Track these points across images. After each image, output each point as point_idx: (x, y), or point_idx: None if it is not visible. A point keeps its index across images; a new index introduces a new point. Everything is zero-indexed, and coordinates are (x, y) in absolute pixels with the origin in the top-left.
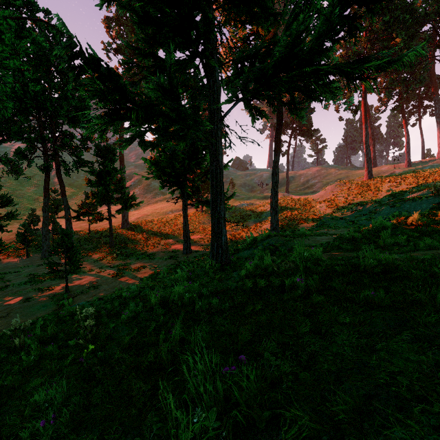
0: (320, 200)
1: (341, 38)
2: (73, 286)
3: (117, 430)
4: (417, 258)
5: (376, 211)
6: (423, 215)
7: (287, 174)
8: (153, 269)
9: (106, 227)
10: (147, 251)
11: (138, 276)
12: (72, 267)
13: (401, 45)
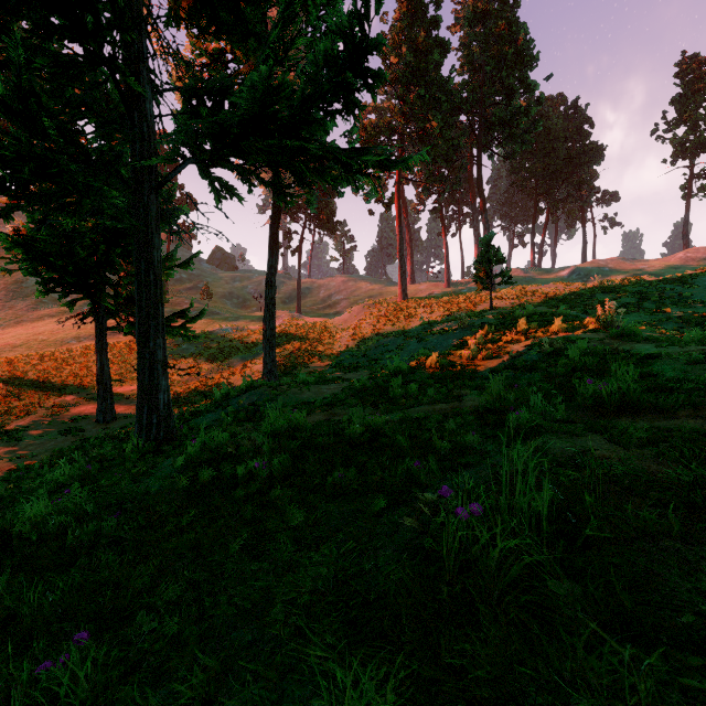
0: (343, 326)
1: (336, 110)
2: None
3: None
4: (409, 417)
5: (403, 346)
6: (444, 355)
7: (298, 283)
8: (18, 460)
9: None
10: (7, 424)
11: None
12: None
13: (437, 131)
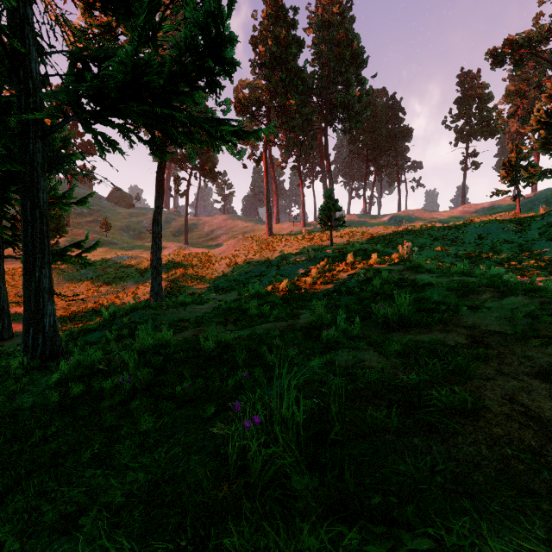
0: (222, 256)
1: (199, 87)
2: None
3: None
4: (254, 334)
5: (266, 273)
6: (293, 280)
7: (185, 220)
8: None
9: None
10: None
11: None
12: None
13: (295, 107)
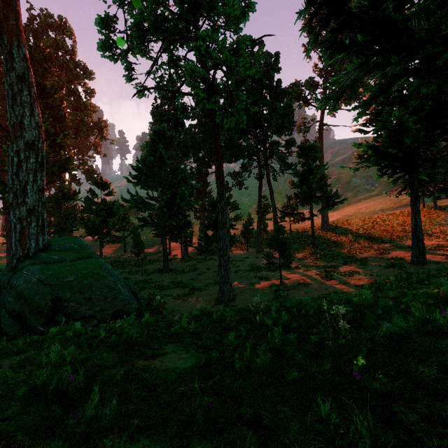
0: None
1: None
2: (284, 279)
3: None
4: None
5: None
6: None
7: None
8: (369, 276)
9: (305, 228)
10: (355, 255)
11: (351, 281)
12: (285, 261)
13: None
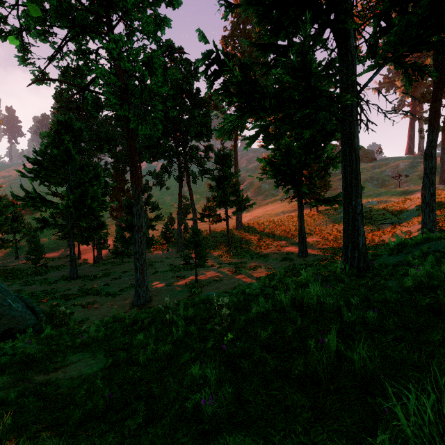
0: None
1: None
2: (200, 277)
3: (280, 444)
4: None
5: None
6: None
7: (441, 159)
8: (268, 269)
9: (223, 228)
10: (260, 252)
11: (254, 274)
12: (200, 261)
13: None
